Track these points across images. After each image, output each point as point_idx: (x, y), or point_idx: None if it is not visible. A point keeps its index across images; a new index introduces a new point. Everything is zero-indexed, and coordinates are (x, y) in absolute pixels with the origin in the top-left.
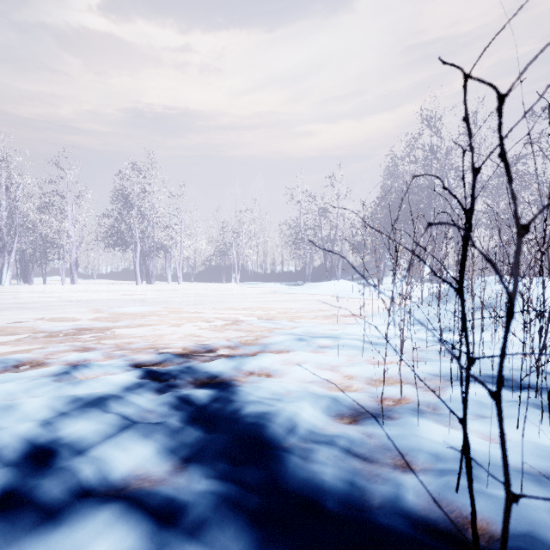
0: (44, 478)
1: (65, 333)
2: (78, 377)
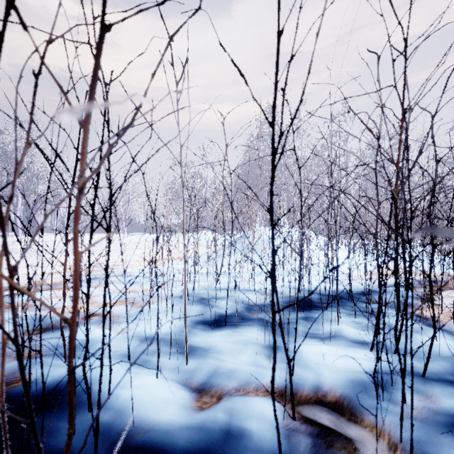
0: None
1: None
2: None
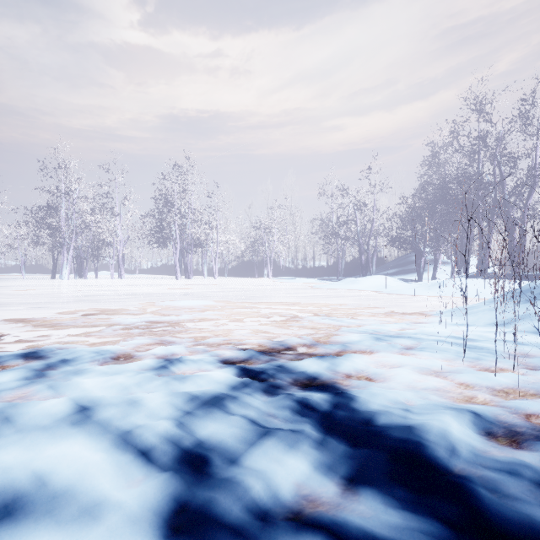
0: (212, 491)
1: (139, 325)
2: (176, 373)
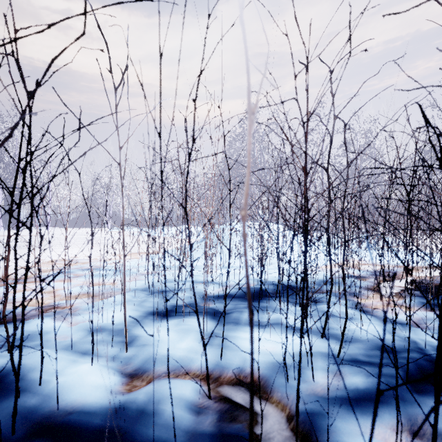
0: None
1: None
2: None
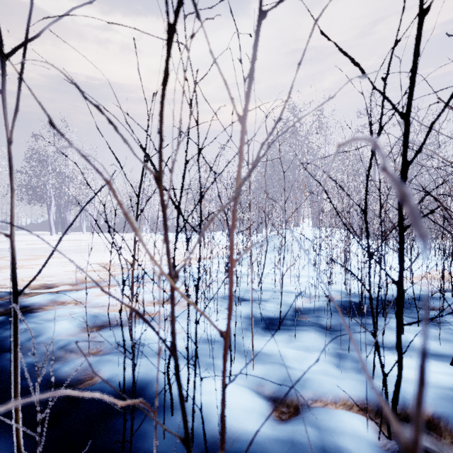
0: None
1: None
2: None
